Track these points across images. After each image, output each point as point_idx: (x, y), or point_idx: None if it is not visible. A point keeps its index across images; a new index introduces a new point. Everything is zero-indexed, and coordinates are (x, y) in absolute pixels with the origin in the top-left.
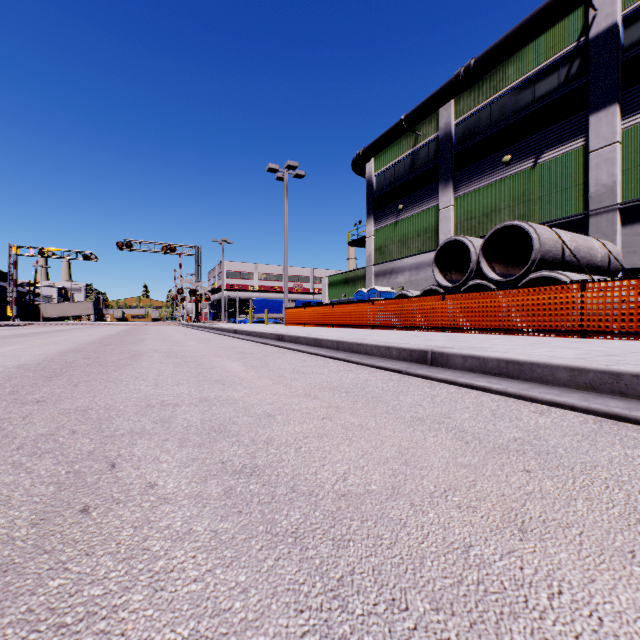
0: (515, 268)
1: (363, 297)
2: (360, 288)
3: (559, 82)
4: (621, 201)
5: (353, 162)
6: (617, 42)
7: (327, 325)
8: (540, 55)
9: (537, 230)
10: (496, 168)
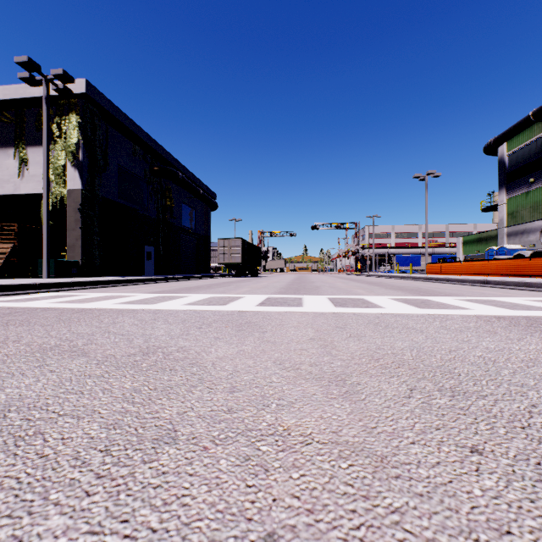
0: None
1: (493, 253)
2: (492, 245)
3: None
4: None
5: (484, 149)
6: None
7: (457, 274)
8: None
9: None
10: None
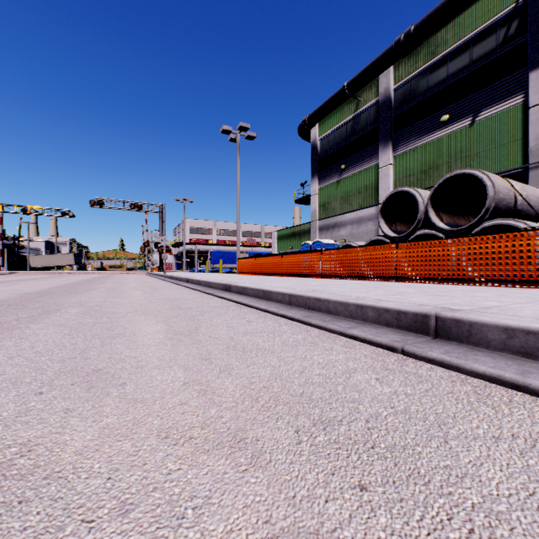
0: (461, 218)
1: (309, 249)
2: (306, 241)
3: (497, 43)
4: None
5: (299, 127)
6: None
7: (276, 274)
8: (478, 19)
9: (491, 177)
10: (434, 128)
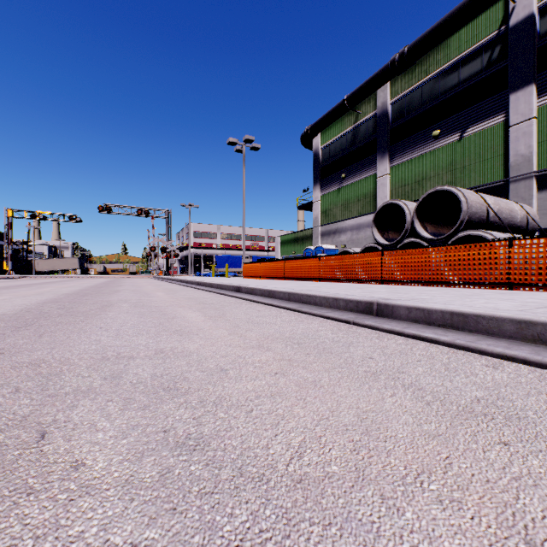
0: (444, 228)
1: (311, 254)
2: (308, 246)
3: (482, 66)
4: (537, 169)
5: (302, 137)
6: (534, 30)
7: (279, 278)
8: (465, 42)
9: (465, 194)
10: (427, 141)
